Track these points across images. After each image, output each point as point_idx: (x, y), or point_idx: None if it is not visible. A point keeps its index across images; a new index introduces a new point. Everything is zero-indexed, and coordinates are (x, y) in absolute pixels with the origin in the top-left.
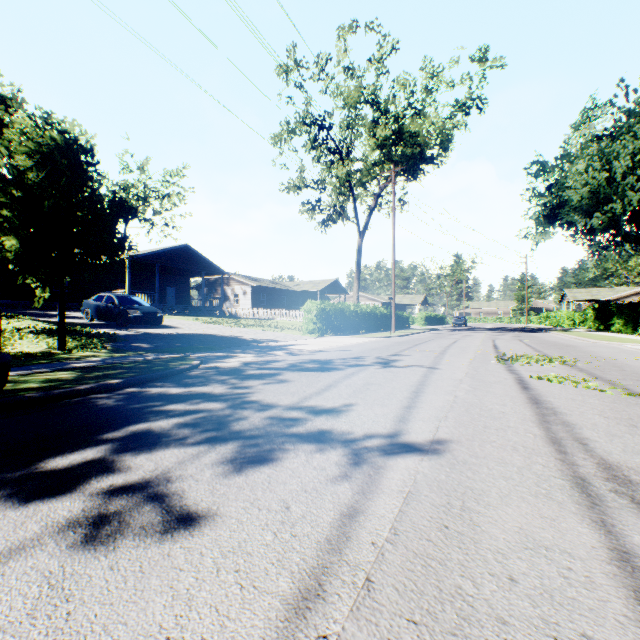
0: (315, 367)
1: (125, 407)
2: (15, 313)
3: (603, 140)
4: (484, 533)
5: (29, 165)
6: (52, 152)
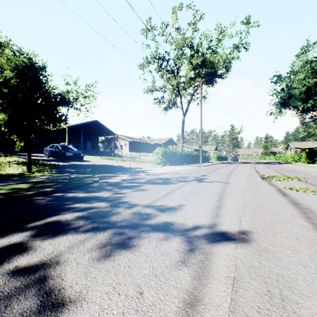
0: (161, 182)
1: (50, 205)
2: (11, 154)
3: (313, 62)
4: None
5: (11, 76)
6: (23, 69)
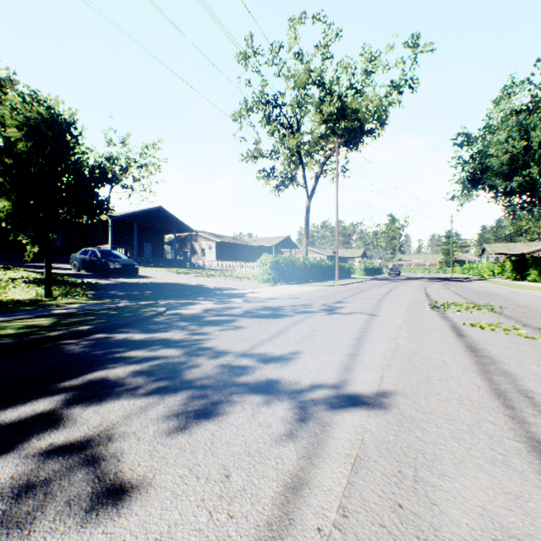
0: (267, 314)
1: (89, 353)
2: (14, 265)
3: (521, 113)
4: (443, 516)
5: (19, 136)
6: (39, 125)
